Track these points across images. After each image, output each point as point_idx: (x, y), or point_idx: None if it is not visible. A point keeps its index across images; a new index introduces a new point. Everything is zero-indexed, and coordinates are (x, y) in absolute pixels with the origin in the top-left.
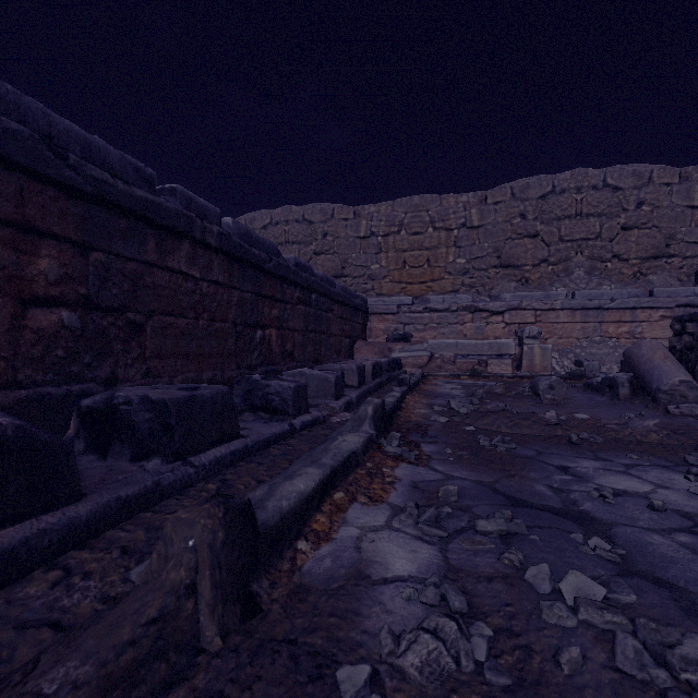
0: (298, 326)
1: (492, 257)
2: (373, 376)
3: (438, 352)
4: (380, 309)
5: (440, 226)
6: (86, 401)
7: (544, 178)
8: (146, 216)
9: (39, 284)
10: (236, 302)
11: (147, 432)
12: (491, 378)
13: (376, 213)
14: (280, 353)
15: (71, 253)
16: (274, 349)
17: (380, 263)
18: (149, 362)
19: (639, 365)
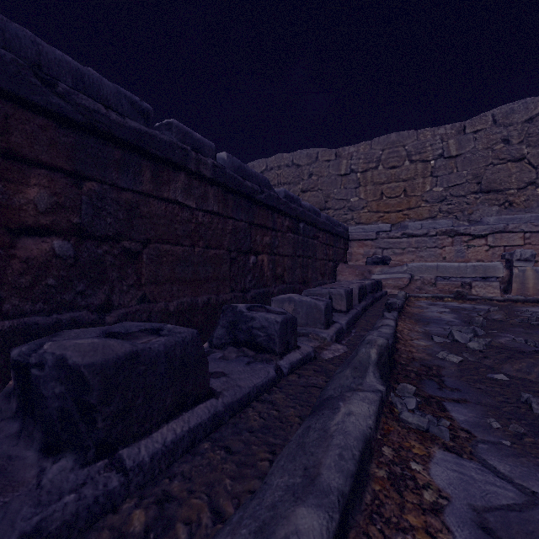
0: (287, 252)
1: (471, 184)
2: (359, 299)
3: (418, 275)
4: (359, 235)
5: (416, 158)
6: (14, 352)
7: (531, 101)
8: (140, 147)
9: (28, 213)
10: (230, 230)
11: (57, 414)
12: (478, 301)
13: (355, 152)
14: (271, 277)
15: (63, 182)
16: (265, 273)
17: (358, 196)
18: (145, 288)
19: None
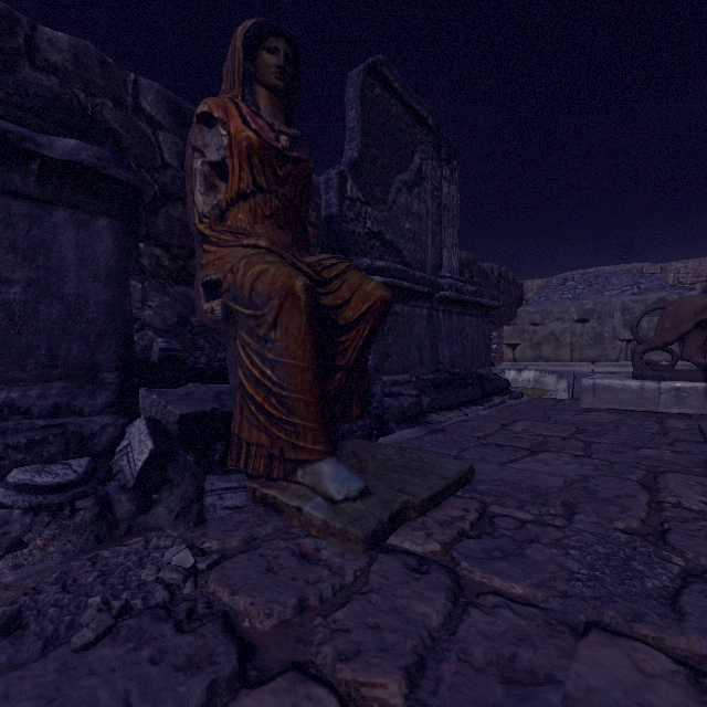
0: None
1: None
2: None
3: None
4: None
5: None
6: None
7: None
8: None
9: None
10: None
11: None
12: None
13: (683, 268)
14: None
15: None
16: None
17: None
18: None
19: None
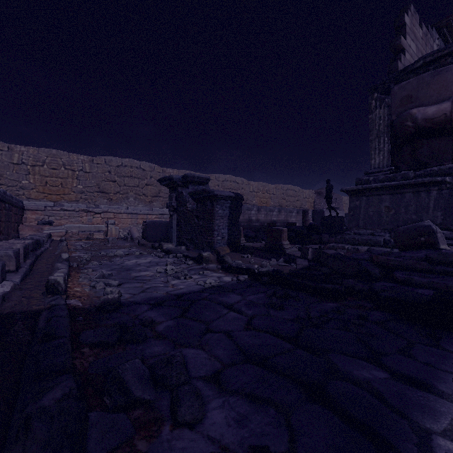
0: (4, 220)
1: (96, 187)
2: (48, 240)
3: (70, 230)
4: (33, 207)
5: (68, 168)
6: None
7: (119, 159)
8: None
9: None
10: None
11: None
12: (95, 240)
13: (26, 152)
14: None
15: None
16: None
17: (29, 180)
18: None
19: (131, 233)
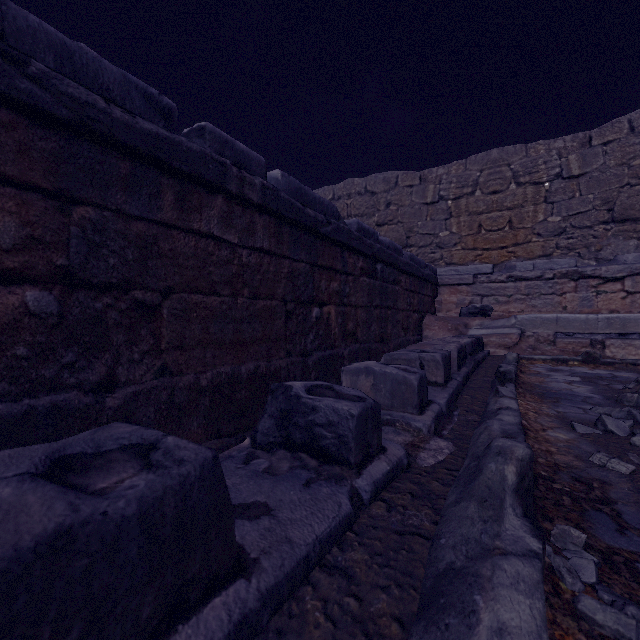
0: (361, 301)
1: (600, 211)
2: (458, 365)
3: (531, 330)
4: (451, 279)
5: (525, 180)
6: None
7: None
8: (158, 158)
9: None
10: (286, 274)
11: None
12: (616, 366)
13: (445, 175)
14: (341, 334)
15: (41, 207)
16: (333, 329)
17: (449, 229)
18: (166, 355)
19: None
